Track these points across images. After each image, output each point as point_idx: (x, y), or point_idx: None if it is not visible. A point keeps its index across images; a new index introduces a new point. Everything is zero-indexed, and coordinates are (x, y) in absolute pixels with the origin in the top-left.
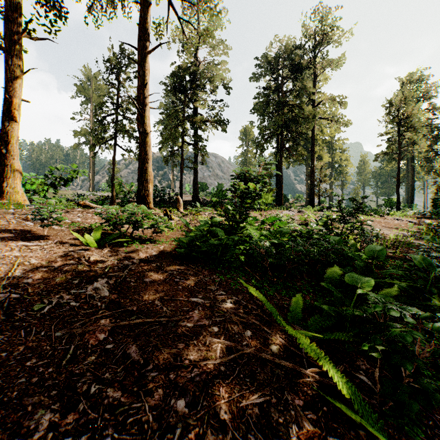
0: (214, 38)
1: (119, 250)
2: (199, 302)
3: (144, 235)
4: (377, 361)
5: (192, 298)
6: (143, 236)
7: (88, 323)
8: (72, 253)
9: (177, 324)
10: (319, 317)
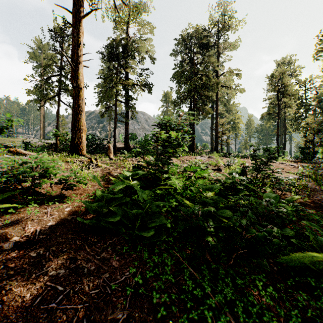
0: (141, 13)
1: None
2: None
3: (52, 191)
4: None
5: None
6: (51, 191)
7: None
8: None
9: None
10: None
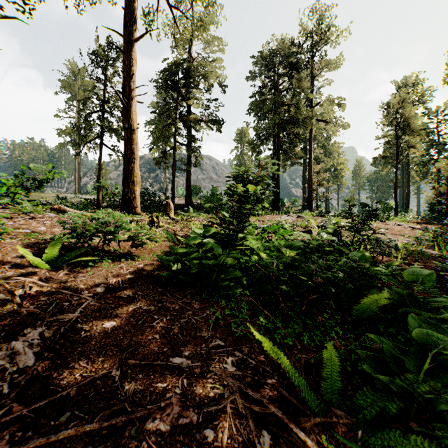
0: (208, 30)
1: (82, 272)
2: (184, 368)
3: (120, 249)
4: None
5: (174, 357)
6: (119, 250)
7: None
8: (9, 280)
9: (142, 427)
10: (372, 393)
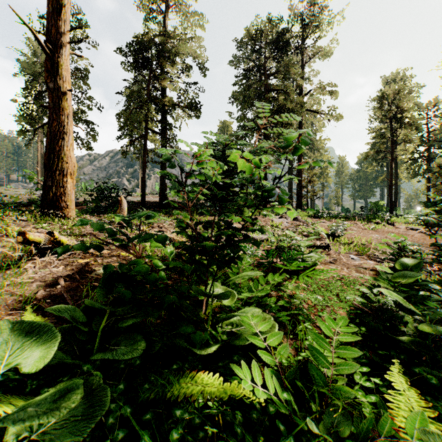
0: None
1: None
2: None
3: None
4: None
5: None
6: None
7: None
8: None
9: None
10: None
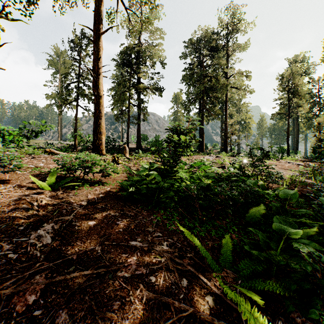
0: (153, 25)
1: (71, 193)
2: (138, 247)
3: (94, 178)
4: (319, 322)
5: (132, 241)
6: (93, 179)
7: (20, 281)
8: (27, 196)
9: (115, 274)
10: (249, 261)
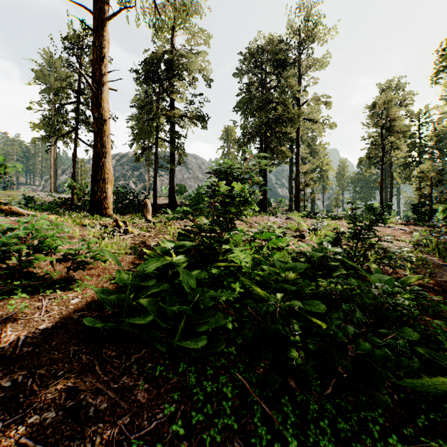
0: (192, 15)
1: None
2: None
3: (54, 271)
4: None
5: None
6: (53, 272)
7: None
8: None
9: None
10: None
